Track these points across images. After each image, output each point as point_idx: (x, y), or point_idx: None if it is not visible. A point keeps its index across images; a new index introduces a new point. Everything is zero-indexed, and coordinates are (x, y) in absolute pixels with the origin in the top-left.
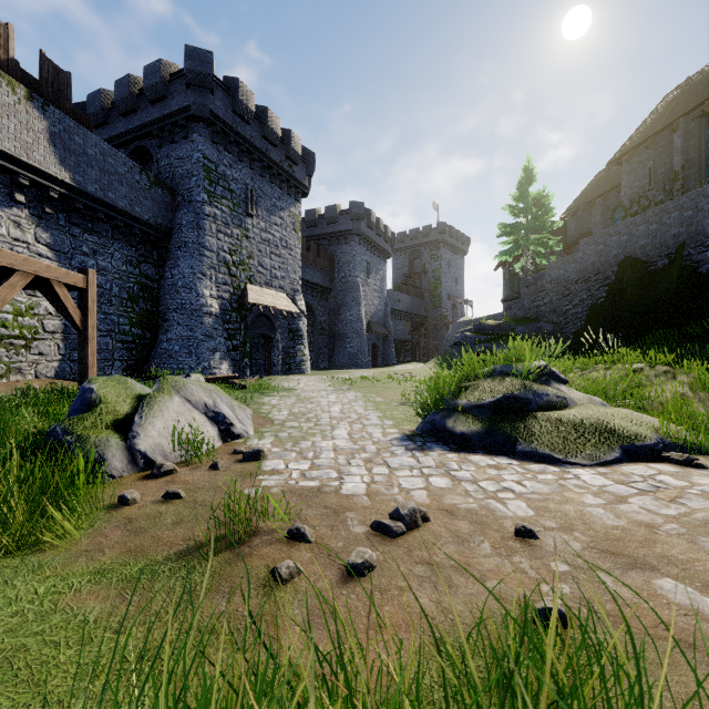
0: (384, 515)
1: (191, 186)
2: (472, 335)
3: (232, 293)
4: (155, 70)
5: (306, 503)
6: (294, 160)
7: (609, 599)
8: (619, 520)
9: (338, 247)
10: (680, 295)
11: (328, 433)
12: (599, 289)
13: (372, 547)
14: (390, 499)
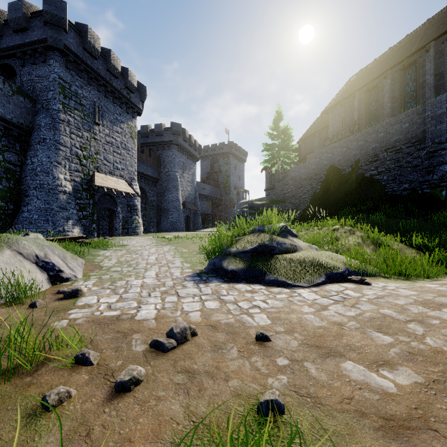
0: (164, 334)
1: (48, 98)
2: (247, 210)
3: (82, 177)
4: (18, 7)
5: (102, 330)
6: (131, 89)
7: (313, 384)
8: (322, 322)
9: (163, 152)
10: (357, 188)
11: (141, 274)
12: (317, 184)
13: (146, 363)
14: (172, 320)
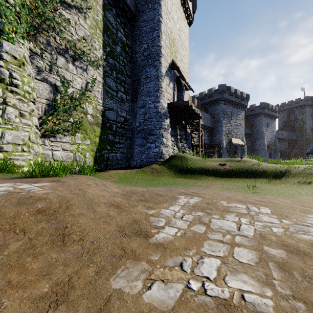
0: None
1: (219, 116)
2: None
3: (228, 141)
4: (210, 90)
5: None
6: (243, 99)
7: None
8: None
9: (254, 119)
10: None
11: None
12: None
13: None
14: None
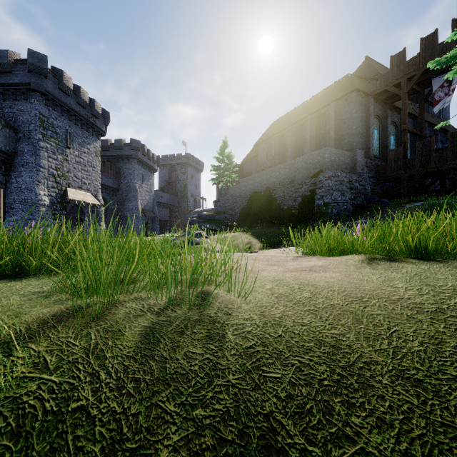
0: None
1: (30, 129)
2: (196, 219)
3: (57, 192)
4: (3, 55)
5: None
6: (96, 116)
7: None
8: None
9: (123, 164)
10: (265, 207)
11: None
12: (245, 201)
13: None
14: None
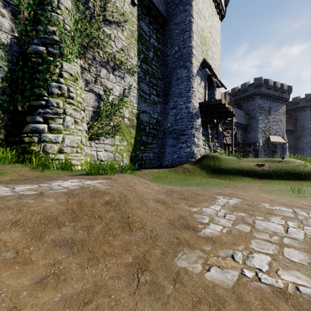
0: None
1: (254, 112)
2: None
3: (265, 139)
4: (244, 85)
5: None
6: (284, 92)
7: None
8: None
9: (298, 113)
10: None
11: None
12: None
13: None
14: None
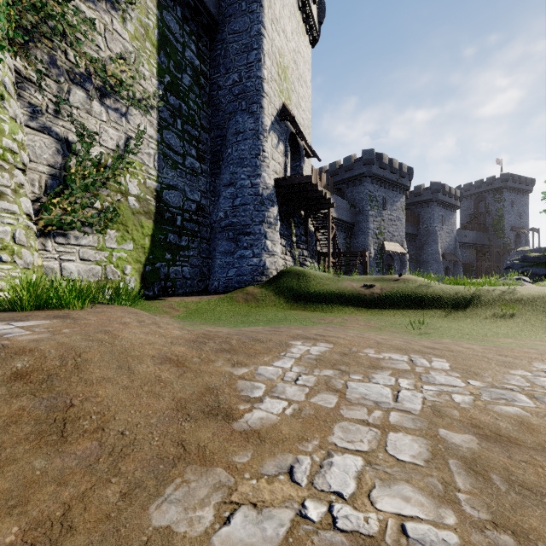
0: None
1: (363, 204)
2: (518, 262)
3: (377, 246)
4: (349, 160)
5: None
6: (403, 176)
7: None
8: None
9: (422, 209)
10: None
11: None
12: None
13: None
14: None
